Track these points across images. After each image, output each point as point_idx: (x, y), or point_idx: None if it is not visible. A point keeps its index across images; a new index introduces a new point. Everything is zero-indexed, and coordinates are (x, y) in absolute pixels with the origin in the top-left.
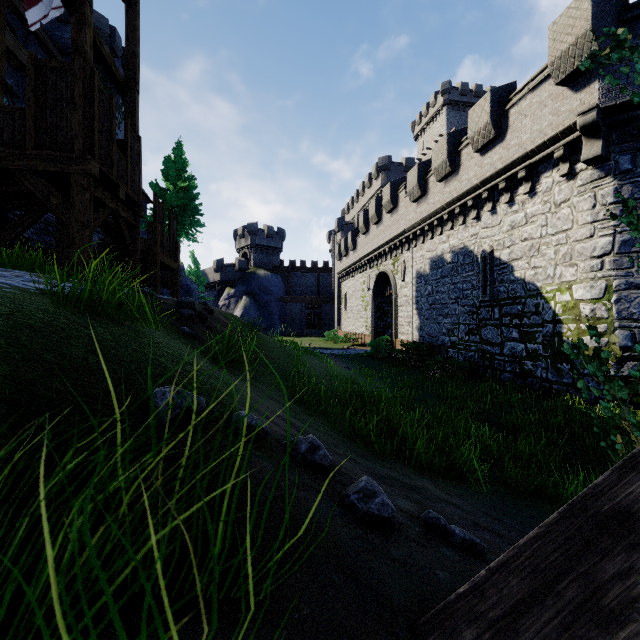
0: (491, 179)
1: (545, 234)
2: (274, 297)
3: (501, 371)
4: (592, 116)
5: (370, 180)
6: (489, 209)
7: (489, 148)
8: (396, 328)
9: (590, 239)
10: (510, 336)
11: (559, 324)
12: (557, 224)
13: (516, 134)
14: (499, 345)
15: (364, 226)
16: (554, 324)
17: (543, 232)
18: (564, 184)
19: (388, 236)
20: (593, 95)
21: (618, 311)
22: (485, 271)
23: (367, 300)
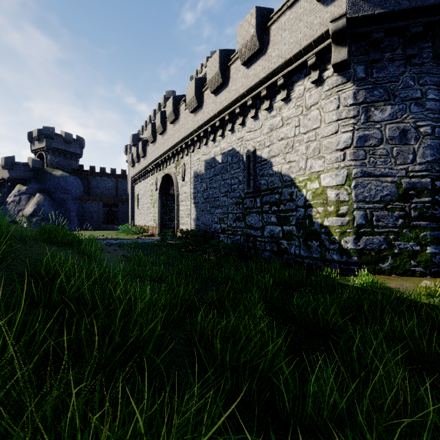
0: (255, 88)
1: (298, 133)
2: (72, 196)
3: (262, 250)
4: (342, 22)
5: (159, 108)
6: (253, 115)
7: (254, 61)
8: (178, 220)
9: (335, 135)
10: (269, 221)
11: (310, 208)
12: (308, 124)
13: (276, 47)
14: (260, 229)
15: (152, 136)
16: (305, 208)
17: (296, 132)
18: (314, 90)
19: (171, 143)
20: (341, 7)
21: (356, 195)
22: (249, 167)
23: (155, 198)
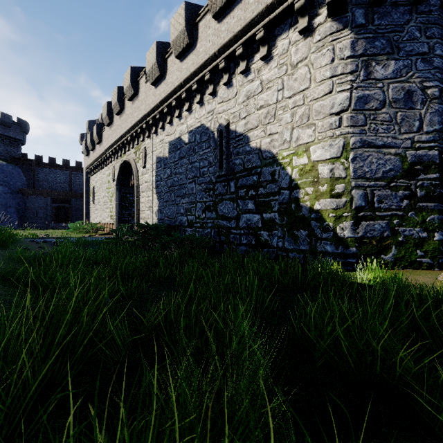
0: (229, 45)
1: (282, 98)
2: (9, 188)
3: (237, 245)
4: None
5: None
6: (226, 80)
7: (227, 13)
8: (138, 214)
9: (329, 95)
10: (246, 208)
11: (296, 189)
12: (294, 85)
13: None
14: (235, 219)
15: (108, 116)
16: (291, 190)
17: (279, 96)
18: (301, 42)
19: (130, 124)
20: None
21: (354, 170)
22: (221, 145)
23: (112, 191)
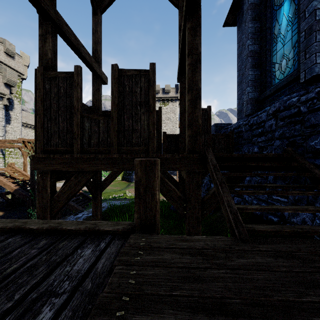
0: None
1: None
2: None
3: None
4: None
5: None
6: None
7: None
8: None
9: None
10: None
11: None
12: None
13: None
14: None
15: None
16: None
17: None
18: None
19: None
20: None
21: None
22: None
23: None
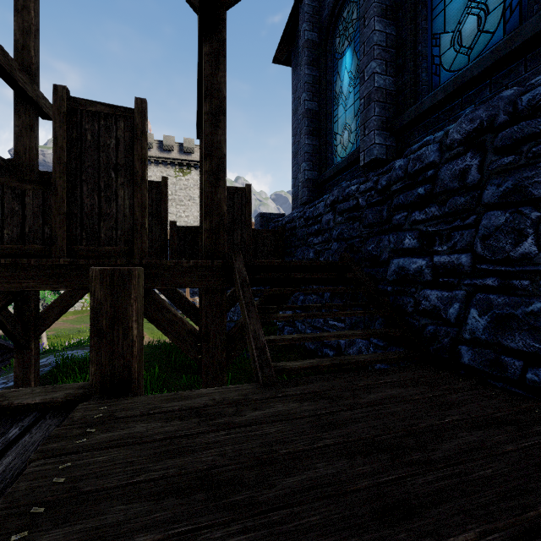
0: None
1: None
2: None
3: None
4: None
5: None
6: None
7: None
8: None
9: None
10: None
11: None
12: None
13: None
14: None
15: None
16: None
17: None
18: None
19: None
20: None
21: None
22: None
23: None
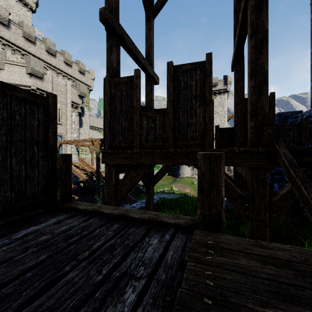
0: None
1: None
2: None
3: None
4: None
5: None
6: None
7: None
8: None
9: None
10: None
11: None
12: None
13: None
14: None
15: None
16: None
17: None
18: None
19: None
20: None
21: None
22: None
23: None
